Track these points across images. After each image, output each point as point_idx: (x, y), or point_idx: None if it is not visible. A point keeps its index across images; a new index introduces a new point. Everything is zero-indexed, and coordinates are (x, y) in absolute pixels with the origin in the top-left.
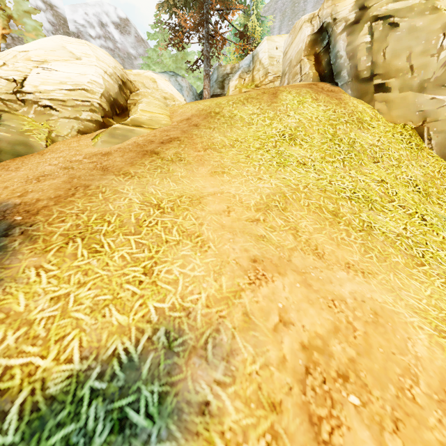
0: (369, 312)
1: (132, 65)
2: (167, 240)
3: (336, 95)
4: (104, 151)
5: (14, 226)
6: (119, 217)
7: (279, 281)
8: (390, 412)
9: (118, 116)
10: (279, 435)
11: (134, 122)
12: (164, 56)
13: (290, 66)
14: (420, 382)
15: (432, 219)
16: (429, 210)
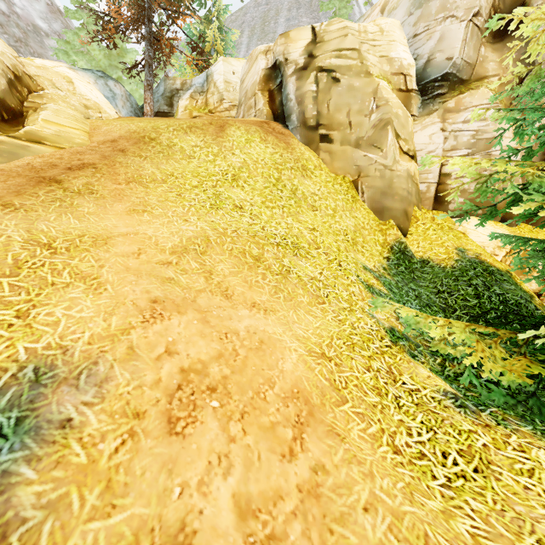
0: (256, 341)
1: (42, 45)
2: (54, 282)
3: (286, 138)
4: None
5: None
6: None
7: (177, 319)
8: (242, 408)
9: (7, 123)
10: (136, 434)
11: (30, 136)
12: (92, 45)
13: (246, 97)
14: (276, 387)
15: (348, 265)
16: (351, 257)
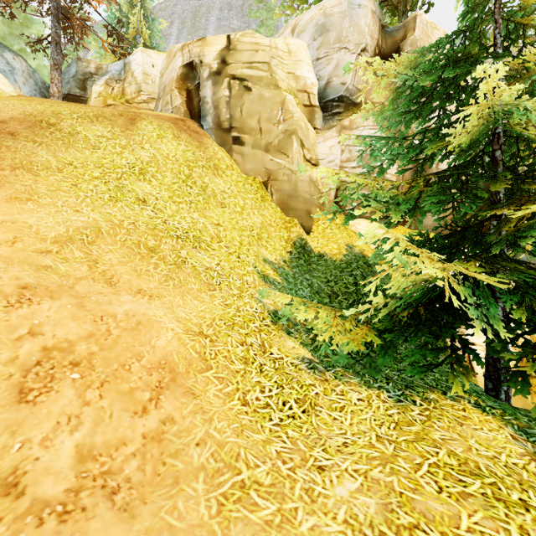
0: (134, 322)
1: None
2: None
3: (200, 137)
4: None
5: None
6: None
7: (48, 303)
8: (103, 378)
9: None
10: None
11: None
12: None
13: (164, 92)
14: (143, 360)
15: (247, 258)
16: (253, 250)
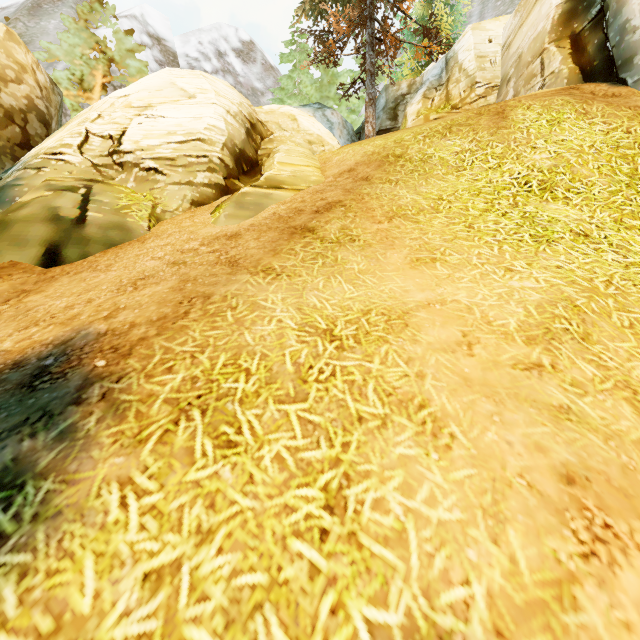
0: None
1: (258, 105)
2: (360, 414)
3: (627, 100)
4: (229, 231)
5: (93, 382)
6: (264, 361)
7: None
8: None
9: (246, 175)
10: None
11: (270, 183)
12: (304, 83)
13: (520, 65)
14: None
15: None
16: None
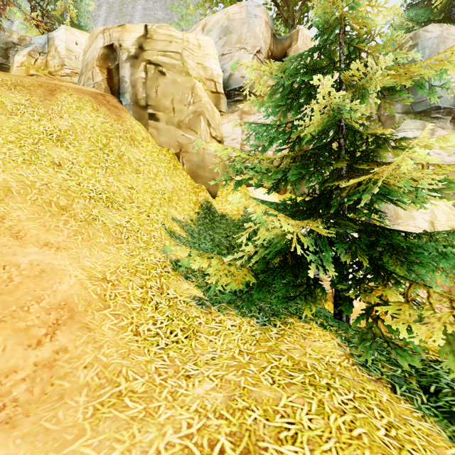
0: (37, 271)
1: None
2: None
3: (118, 111)
4: None
5: None
6: None
7: None
8: None
9: None
10: None
11: None
12: None
13: (87, 68)
14: (43, 302)
15: (156, 216)
16: (163, 210)
